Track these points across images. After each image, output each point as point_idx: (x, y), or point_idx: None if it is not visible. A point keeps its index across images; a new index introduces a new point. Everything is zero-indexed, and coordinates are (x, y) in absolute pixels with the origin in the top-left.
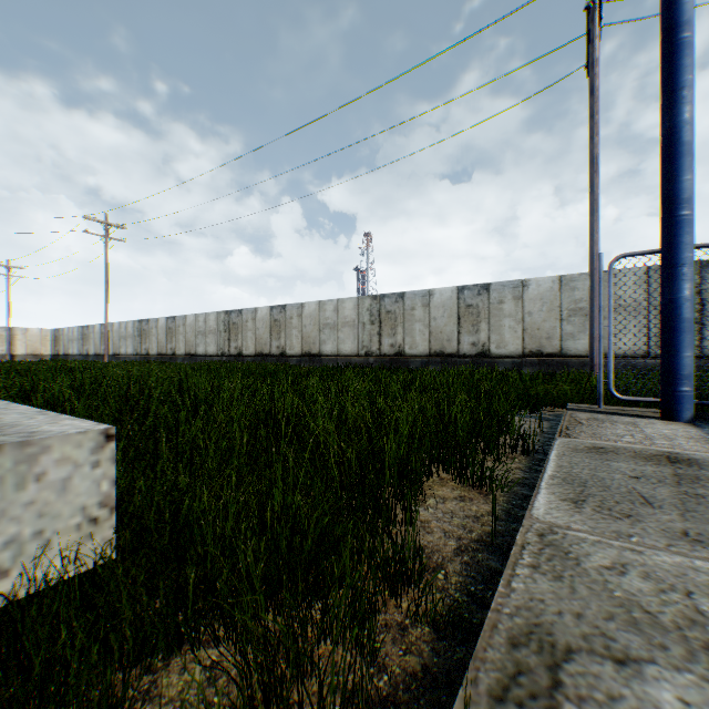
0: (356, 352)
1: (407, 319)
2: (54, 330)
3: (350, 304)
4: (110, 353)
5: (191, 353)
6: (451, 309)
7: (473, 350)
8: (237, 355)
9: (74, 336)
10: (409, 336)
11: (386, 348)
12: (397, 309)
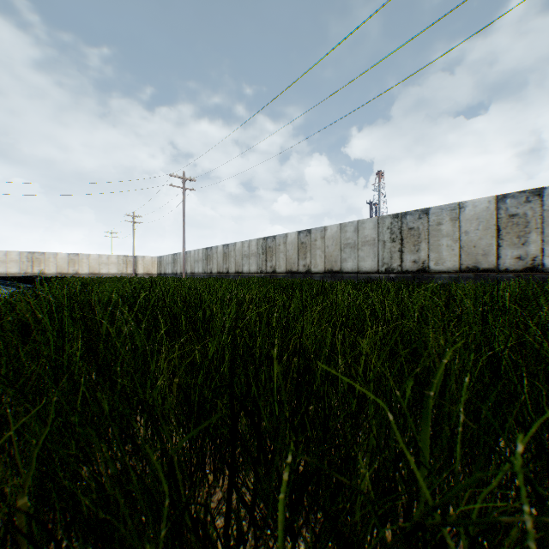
0: (376, 269)
1: (431, 235)
2: (158, 257)
3: (370, 224)
4: (188, 272)
5: (238, 272)
6: (487, 221)
7: (518, 265)
8: (272, 272)
9: (169, 260)
10: (434, 251)
11: (407, 264)
12: (420, 225)
